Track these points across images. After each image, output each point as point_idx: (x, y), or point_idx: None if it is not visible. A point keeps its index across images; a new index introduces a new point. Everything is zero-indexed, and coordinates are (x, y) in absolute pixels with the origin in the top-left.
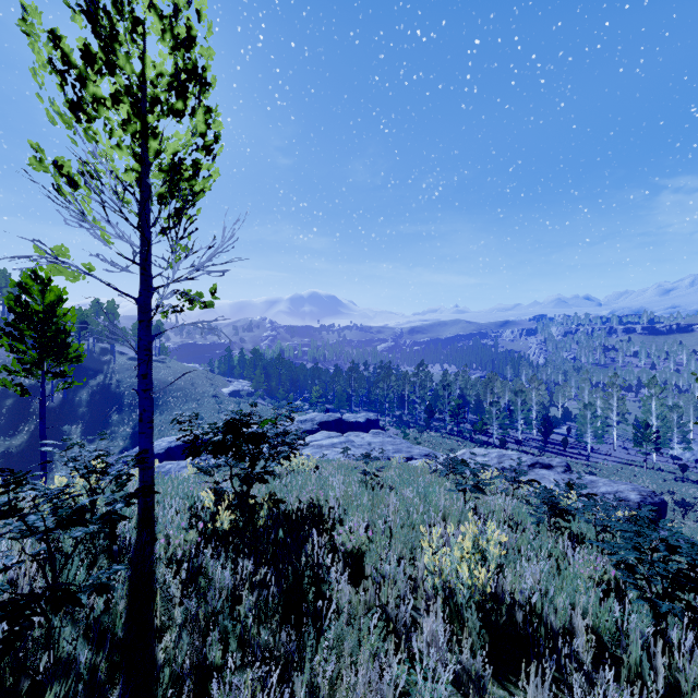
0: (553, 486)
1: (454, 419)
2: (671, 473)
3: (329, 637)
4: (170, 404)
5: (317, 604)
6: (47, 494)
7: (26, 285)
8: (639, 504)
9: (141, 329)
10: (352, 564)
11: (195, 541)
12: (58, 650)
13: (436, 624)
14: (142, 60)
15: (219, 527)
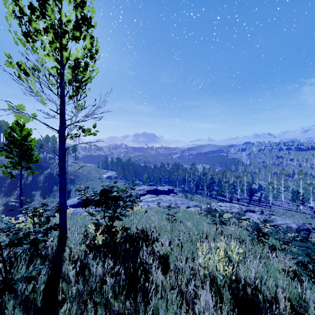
0: (256, 221)
1: (208, 189)
2: (309, 215)
3: (151, 303)
4: (80, 182)
5: (145, 285)
6: (2, 229)
7: (13, 127)
8: (297, 229)
9: (60, 145)
10: (163, 261)
11: (84, 250)
12: (5, 313)
13: (207, 296)
14: (59, 12)
15: (97, 243)
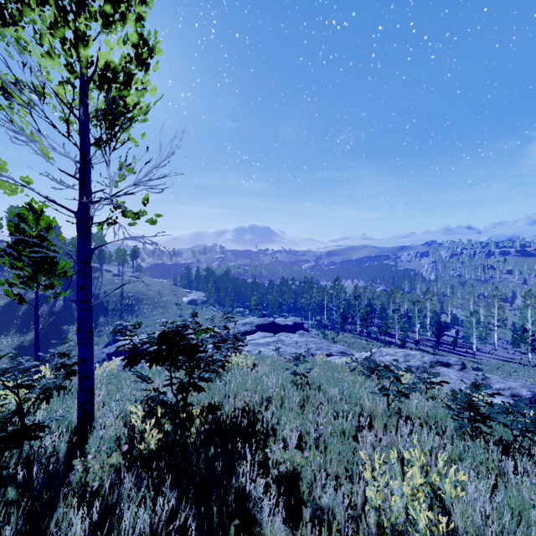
0: (454, 383)
1: (363, 323)
2: None
3: None
4: (143, 309)
5: None
6: None
7: (23, 215)
8: (531, 399)
9: (79, 242)
10: (286, 485)
11: (118, 464)
12: None
13: None
14: None
15: (146, 447)
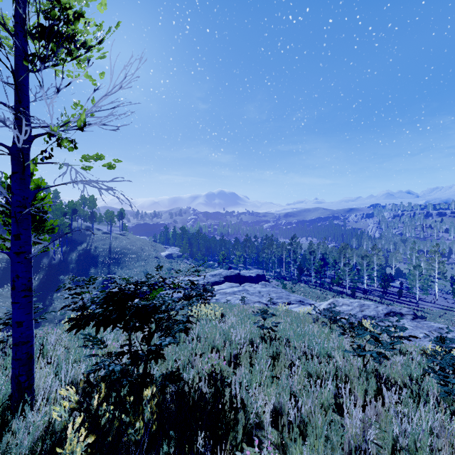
0: (409, 333)
1: (317, 275)
2: None
3: None
4: (127, 262)
5: None
6: None
7: None
8: None
9: (13, 182)
10: None
11: None
12: None
13: None
14: None
15: None
